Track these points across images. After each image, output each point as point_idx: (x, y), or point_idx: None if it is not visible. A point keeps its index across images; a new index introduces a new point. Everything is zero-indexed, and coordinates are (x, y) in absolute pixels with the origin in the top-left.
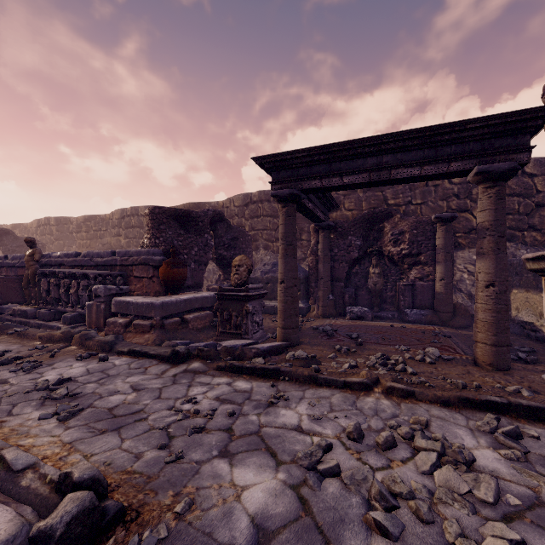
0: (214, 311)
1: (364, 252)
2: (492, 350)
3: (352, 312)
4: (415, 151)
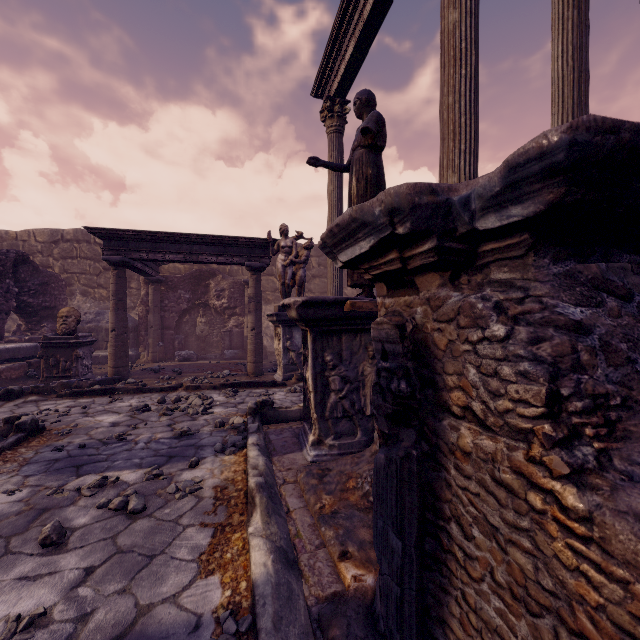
0: (27, 362)
1: (194, 304)
2: (254, 365)
3: (181, 356)
4: (214, 246)
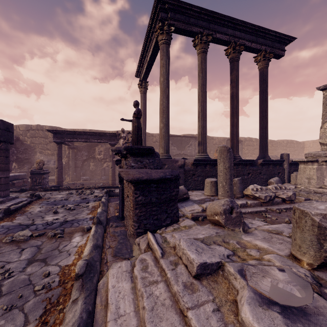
0: (23, 180)
1: (89, 157)
2: (112, 181)
3: (83, 178)
4: (96, 136)
